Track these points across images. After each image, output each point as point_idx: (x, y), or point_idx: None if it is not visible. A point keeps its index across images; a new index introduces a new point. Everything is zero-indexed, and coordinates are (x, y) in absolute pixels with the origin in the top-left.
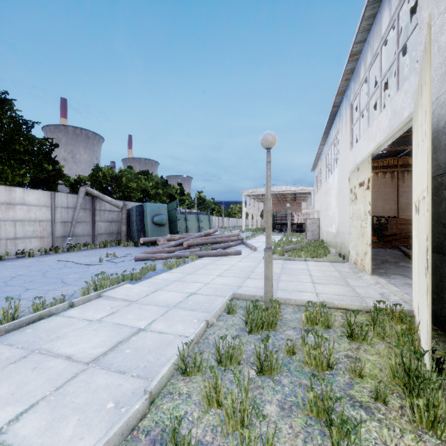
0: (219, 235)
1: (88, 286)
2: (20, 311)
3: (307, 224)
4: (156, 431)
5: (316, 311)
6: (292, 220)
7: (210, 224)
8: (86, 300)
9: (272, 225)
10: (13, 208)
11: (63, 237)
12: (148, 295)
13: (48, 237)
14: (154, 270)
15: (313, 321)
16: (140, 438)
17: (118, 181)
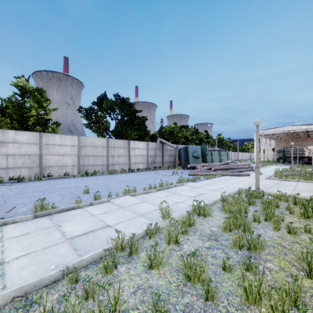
0: (234, 164)
1: (179, 180)
2: (163, 185)
3: (312, 157)
4: (217, 207)
5: (280, 195)
6: (302, 154)
7: (227, 157)
8: (179, 185)
9: (282, 158)
10: (135, 150)
11: (151, 163)
12: (201, 186)
13: (146, 163)
14: (199, 179)
15: (278, 198)
16: (213, 207)
17: (172, 133)
